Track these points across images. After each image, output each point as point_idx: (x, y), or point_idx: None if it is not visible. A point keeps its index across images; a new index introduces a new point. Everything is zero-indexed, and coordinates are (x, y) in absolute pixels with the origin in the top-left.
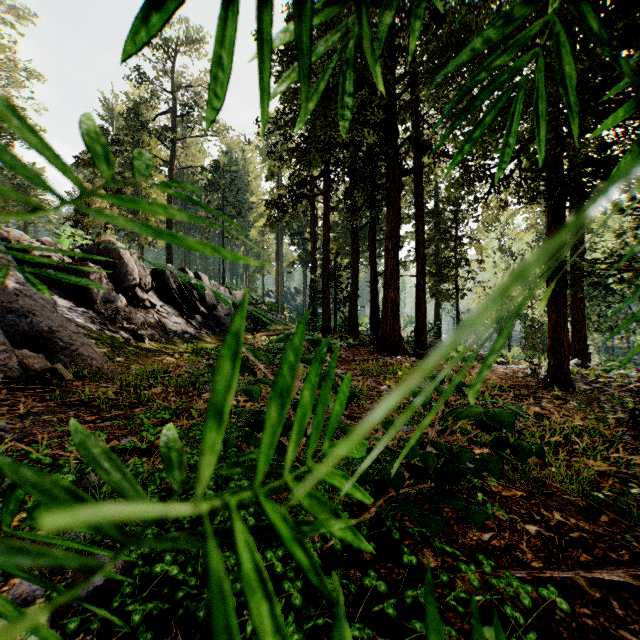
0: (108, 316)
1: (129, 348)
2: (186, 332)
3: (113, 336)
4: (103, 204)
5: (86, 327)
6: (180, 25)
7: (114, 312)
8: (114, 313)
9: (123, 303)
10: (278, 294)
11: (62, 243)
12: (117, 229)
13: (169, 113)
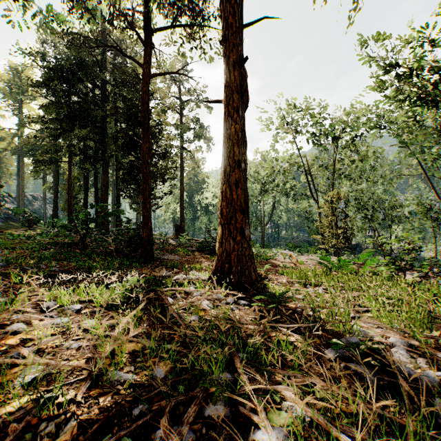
0: None
1: None
2: None
3: None
4: None
5: None
6: None
7: None
8: None
9: None
10: (20, 201)
11: None
12: None
13: None
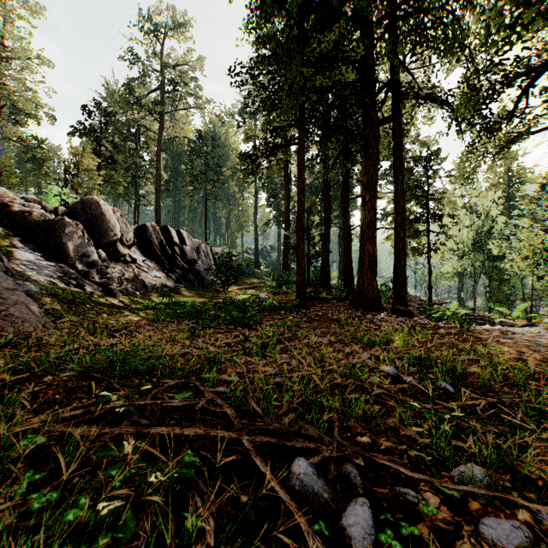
0: (82, 270)
1: (92, 304)
2: (165, 286)
3: (79, 291)
4: (91, 166)
5: (48, 282)
6: (167, 10)
7: (90, 266)
8: (90, 267)
9: (103, 258)
10: (255, 251)
11: (49, 201)
12: (115, 195)
13: (158, 89)
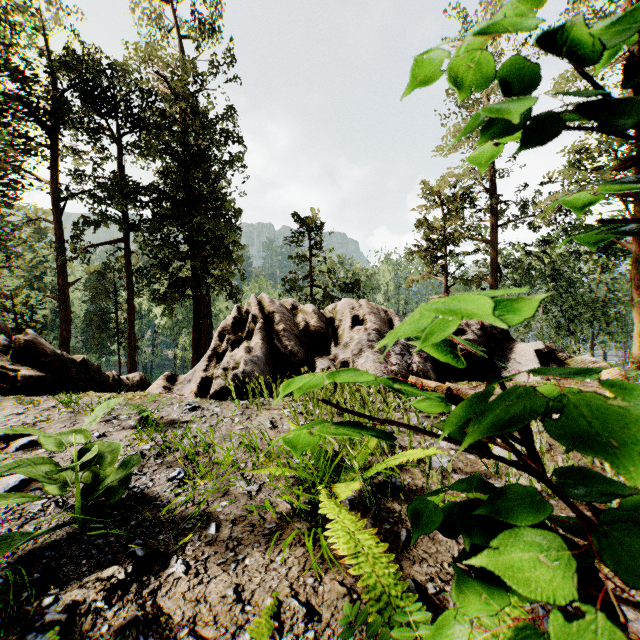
0: None
1: None
2: None
3: None
4: None
5: None
6: None
7: None
8: None
9: None
10: None
11: None
12: None
13: None
